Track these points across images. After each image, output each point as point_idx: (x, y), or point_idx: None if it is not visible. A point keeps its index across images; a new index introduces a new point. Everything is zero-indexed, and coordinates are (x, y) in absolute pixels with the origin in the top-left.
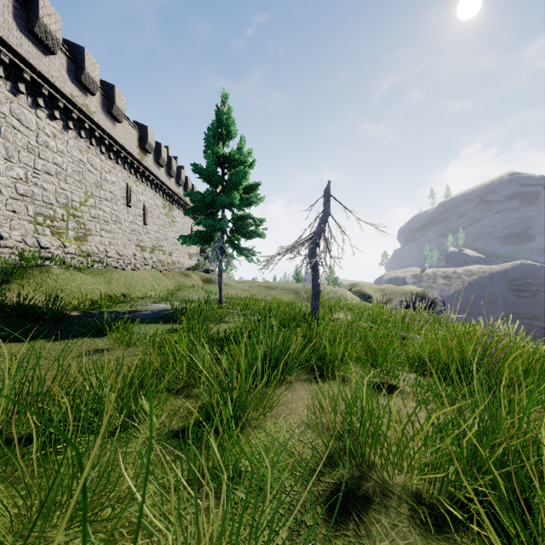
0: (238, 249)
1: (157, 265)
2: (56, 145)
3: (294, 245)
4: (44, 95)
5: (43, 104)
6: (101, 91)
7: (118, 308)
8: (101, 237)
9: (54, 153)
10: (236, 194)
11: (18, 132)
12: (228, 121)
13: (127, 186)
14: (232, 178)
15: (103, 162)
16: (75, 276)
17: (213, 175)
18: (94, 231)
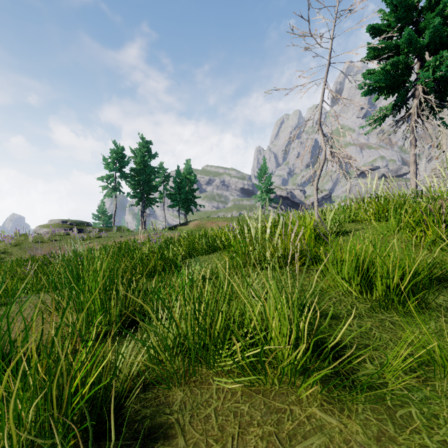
0: None
1: None
2: None
3: None
4: None
5: None
6: None
7: None
8: None
9: None
10: None
11: None
12: None
13: None
14: None
15: None
16: None
17: None
18: None
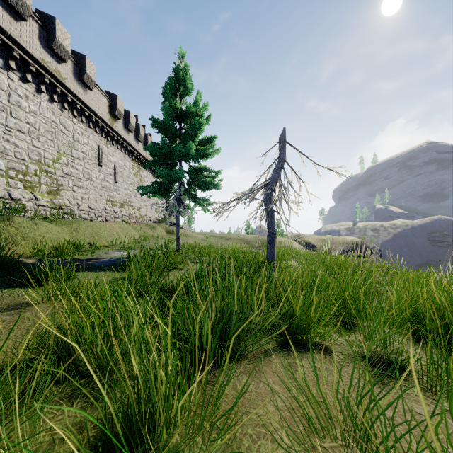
0: (194, 200)
1: (127, 218)
2: (29, 106)
3: (249, 191)
4: (16, 58)
5: (15, 67)
6: (73, 60)
7: (80, 256)
8: (74, 192)
9: (27, 113)
10: (191, 144)
11: None
12: (185, 76)
13: (98, 148)
14: (188, 129)
15: (75, 124)
16: (39, 225)
17: (170, 128)
18: (67, 186)
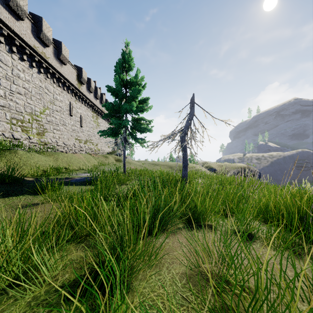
0: (135, 139)
1: (89, 151)
2: (25, 76)
3: (171, 134)
4: (16, 45)
5: (16, 51)
6: (53, 45)
7: (60, 176)
8: (54, 133)
9: (23, 81)
10: (133, 103)
11: None
12: (129, 58)
13: (70, 103)
14: (131, 93)
15: (55, 88)
16: (33, 156)
17: (119, 92)
18: (49, 129)
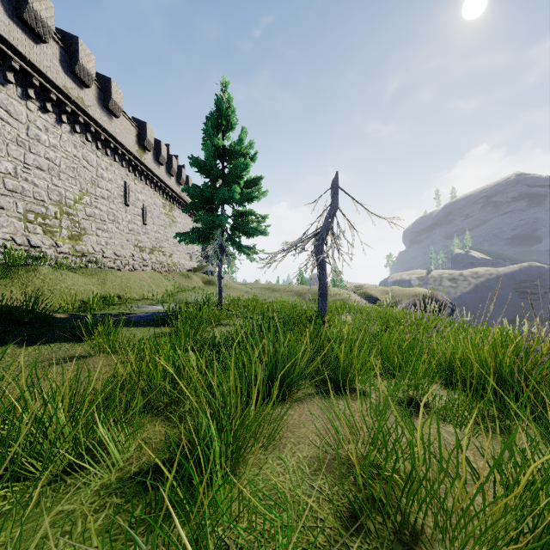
0: (238, 248)
1: (157, 266)
2: (48, 139)
3: (299, 241)
4: (35, 86)
5: (34, 95)
6: (97, 84)
7: (111, 310)
8: (97, 236)
9: (47, 148)
10: (236, 187)
11: (6, 124)
12: (228, 110)
13: (125, 184)
14: (232, 170)
15: (99, 158)
16: (65, 276)
17: (212, 168)
18: (90, 230)
